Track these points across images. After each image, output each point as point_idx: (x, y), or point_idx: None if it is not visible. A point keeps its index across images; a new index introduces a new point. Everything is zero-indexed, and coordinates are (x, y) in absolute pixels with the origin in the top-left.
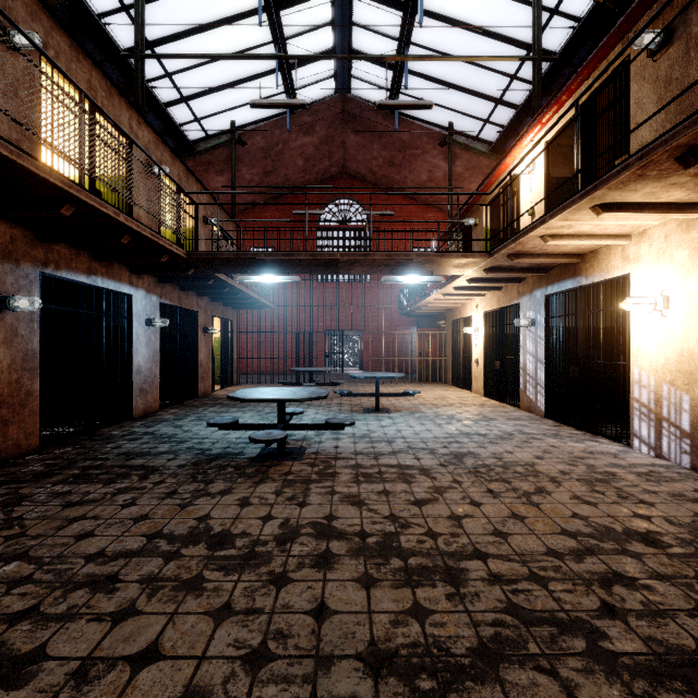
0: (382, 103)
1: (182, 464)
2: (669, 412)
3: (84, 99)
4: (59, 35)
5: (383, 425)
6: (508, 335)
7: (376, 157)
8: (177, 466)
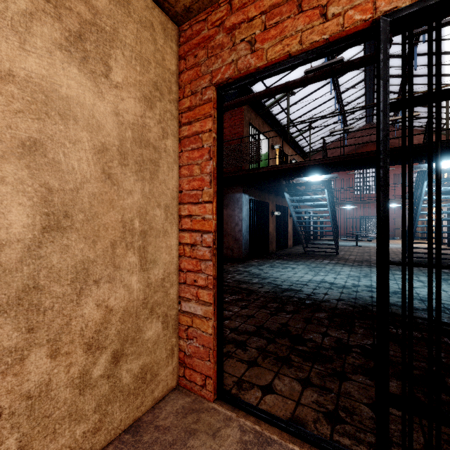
0: None
1: None
2: None
3: None
4: None
5: None
6: None
7: None
8: None
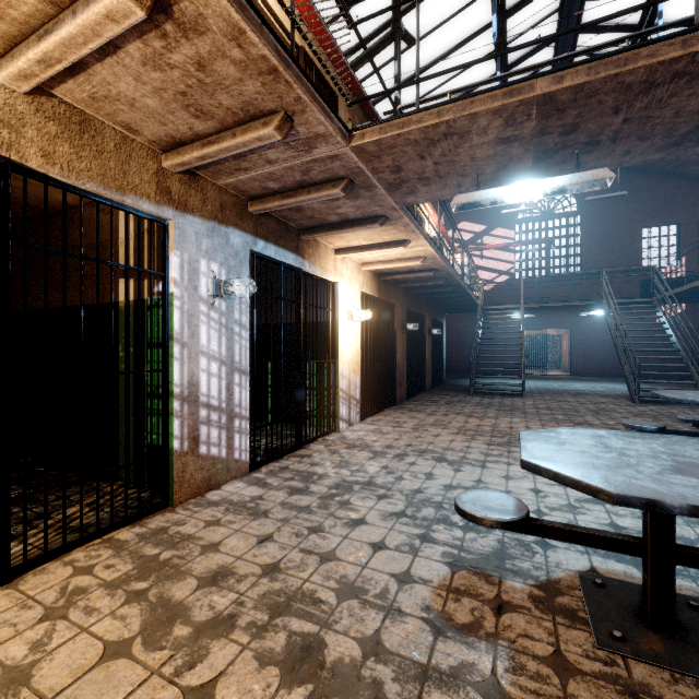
0: None
1: None
2: (353, 391)
3: None
4: None
5: (600, 502)
6: None
7: None
8: None
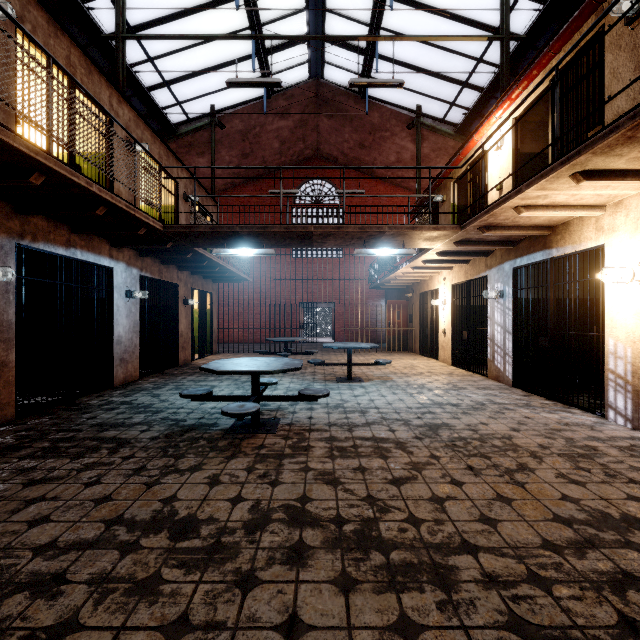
0: (354, 81)
1: (155, 436)
2: None
3: (63, 75)
4: (36, 10)
5: (356, 395)
6: (474, 306)
7: (348, 140)
8: (149, 438)
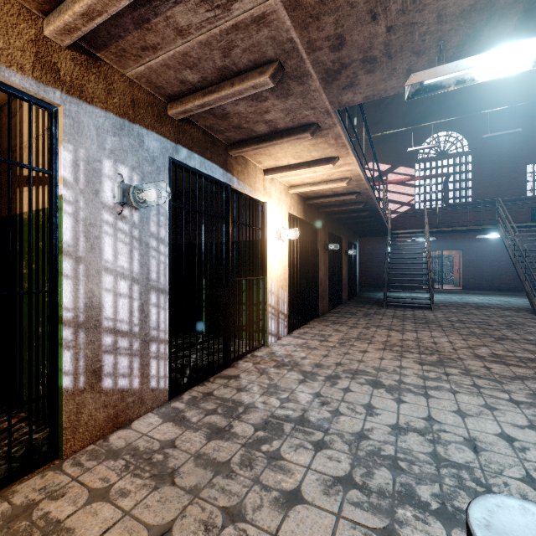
0: None
1: None
2: (281, 306)
3: None
4: None
5: None
6: None
7: None
8: None
